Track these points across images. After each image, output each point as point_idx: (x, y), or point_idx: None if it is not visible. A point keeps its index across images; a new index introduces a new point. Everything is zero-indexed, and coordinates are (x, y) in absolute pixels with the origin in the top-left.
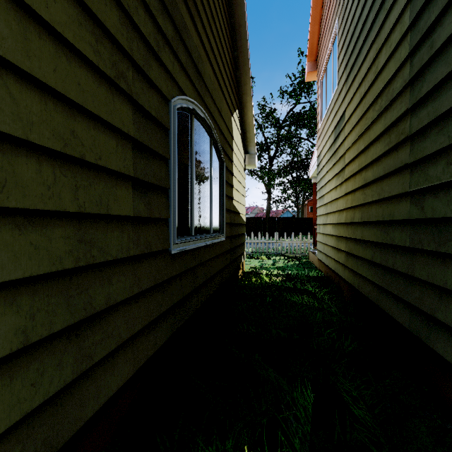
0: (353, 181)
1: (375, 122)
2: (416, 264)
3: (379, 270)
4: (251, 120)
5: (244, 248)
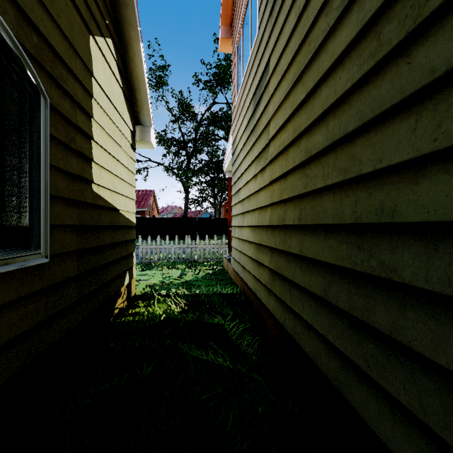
0: (283, 160)
1: (331, 35)
2: None
3: (344, 322)
4: (141, 72)
5: (132, 262)
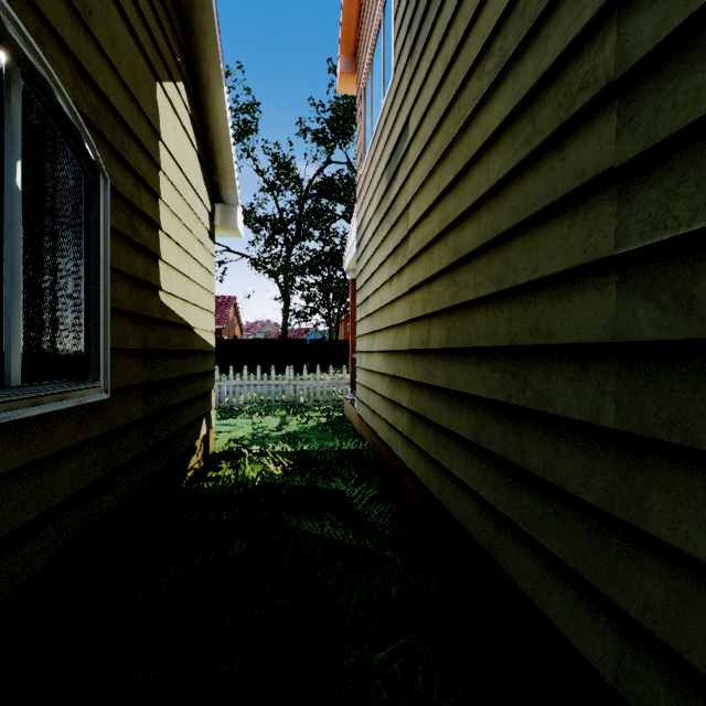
0: (427, 261)
1: (484, 104)
2: (651, 492)
3: (498, 471)
4: (224, 127)
5: (211, 404)
